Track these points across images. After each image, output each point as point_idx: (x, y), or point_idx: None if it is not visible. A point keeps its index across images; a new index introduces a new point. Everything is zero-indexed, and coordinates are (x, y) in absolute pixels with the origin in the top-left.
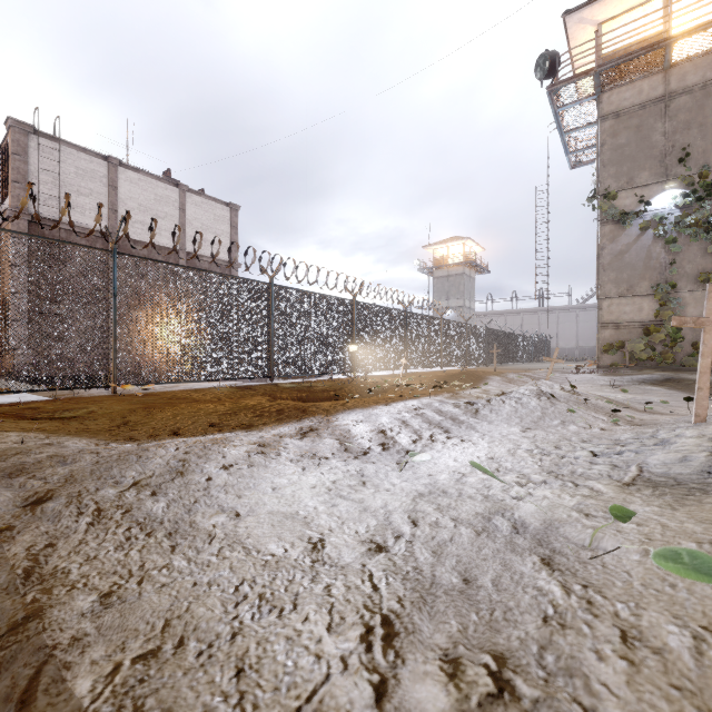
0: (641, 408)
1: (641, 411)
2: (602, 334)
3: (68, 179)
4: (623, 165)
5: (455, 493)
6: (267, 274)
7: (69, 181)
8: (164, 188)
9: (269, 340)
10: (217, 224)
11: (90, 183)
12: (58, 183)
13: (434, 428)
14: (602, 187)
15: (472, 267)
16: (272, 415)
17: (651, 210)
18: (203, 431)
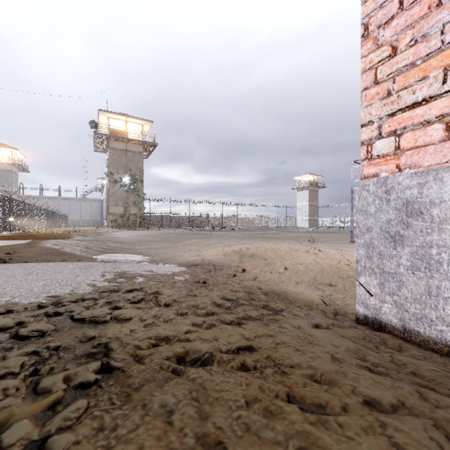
0: None
1: None
2: (110, 217)
3: None
4: (116, 165)
5: None
6: None
7: None
8: None
9: None
10: None
11: None
12: None
13: None
14: (110, 170)
15: (18, 167)
16: None
17: (123, 181)
18: None
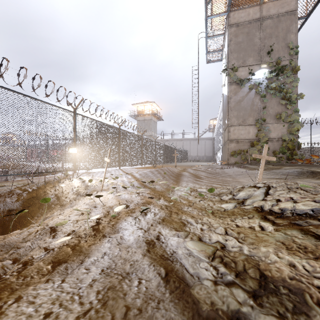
0: None
1: None
2: (230, 145)
3: None
4: (240, 53)
5: None
6: None
7: None
8: None
9: None
10: None
11: None
12: None
13: None
14: (230, 64)
15: (155, 116)
16: None
17: (254, 79)
18: None
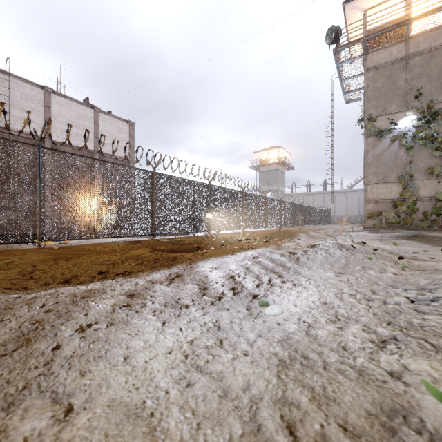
0: (407, 256)
1: (408, 258)
2: (367, 206)
3: (15, 100)
4: (380, 100)
5: (318, 361)
6: (151, 165)
7: (16, 102)
8: (83, 109)
9: (153, 210)
10: (120, 134)
11: (31, 103)
12: (8, 102)
13: (270, 274)
14: (367, 114)
15: (283, 165)
16: (149, 263)
17: (397, 129)
18: (91, 278)
